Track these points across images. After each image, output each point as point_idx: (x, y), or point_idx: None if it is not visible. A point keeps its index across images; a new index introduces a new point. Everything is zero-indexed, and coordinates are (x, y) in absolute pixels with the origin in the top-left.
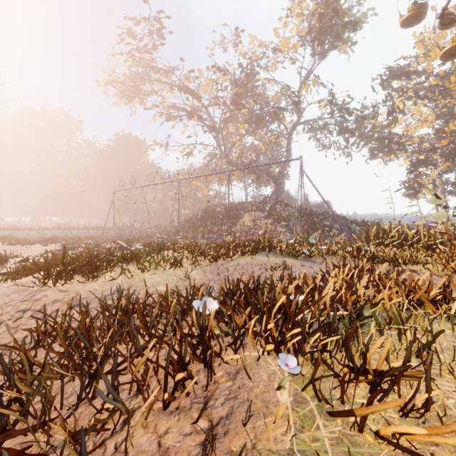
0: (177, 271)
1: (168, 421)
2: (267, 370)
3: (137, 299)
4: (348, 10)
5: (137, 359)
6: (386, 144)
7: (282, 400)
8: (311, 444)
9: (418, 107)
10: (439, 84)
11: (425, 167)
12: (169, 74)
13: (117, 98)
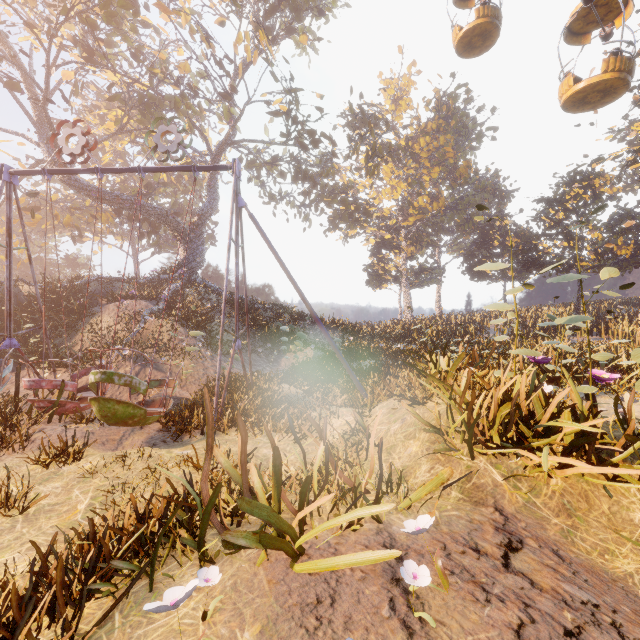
0: None
1: None
2: None
3: None
4: None
5: None
6: (352, 212)
7: None
8: None
9: (388, 168)
10: (409, 145)
11: (391, 249)
12: None
13: None
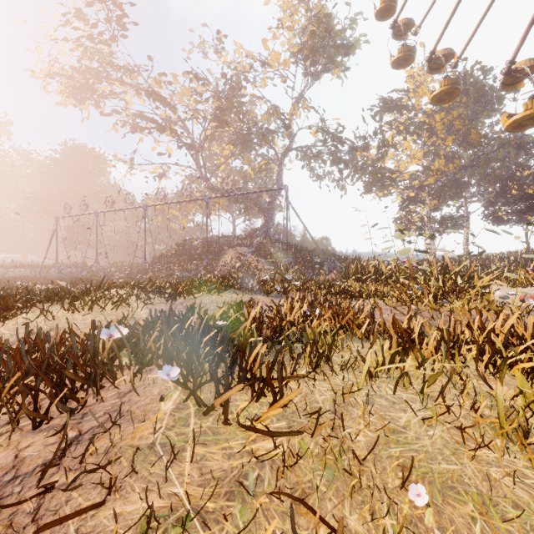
0: (120, 310)
1: (34, 438)
2: (161, 387)
3: (44, 336)
4: (340, 32)
5: (16, 388)
6: (379, 179)
7: (163, 409)
8: (174, 438)
9: (408, 143)
10: (427, 122)
11: (415, 204)
12: (133, 74)
13: (63, 97)
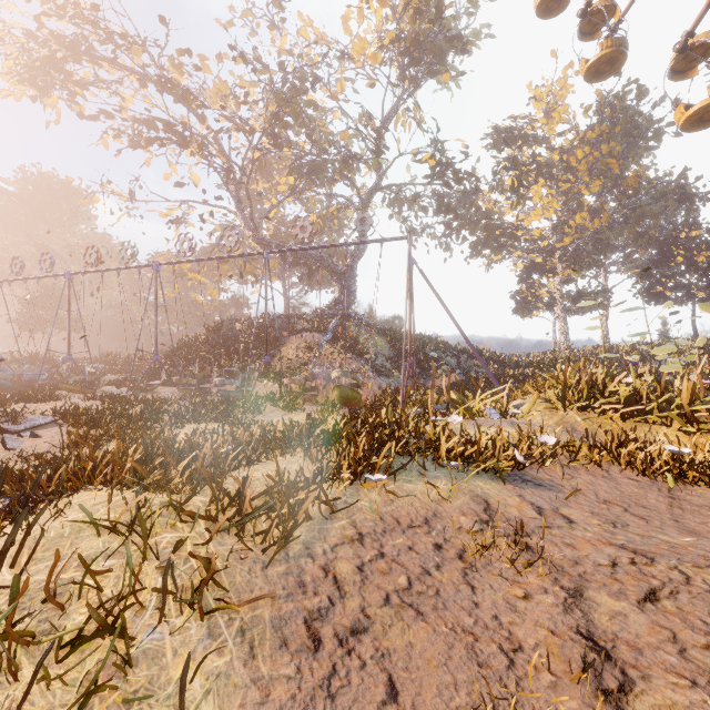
0: None
1: None
2: None
3: None
4: (454, 18)
5: None
6: (497, 237)
7: None
8: None
9: (538, 187)
10: (564, 159)
11: (542, 273)
12: (134, 47)
13: (12, 83)
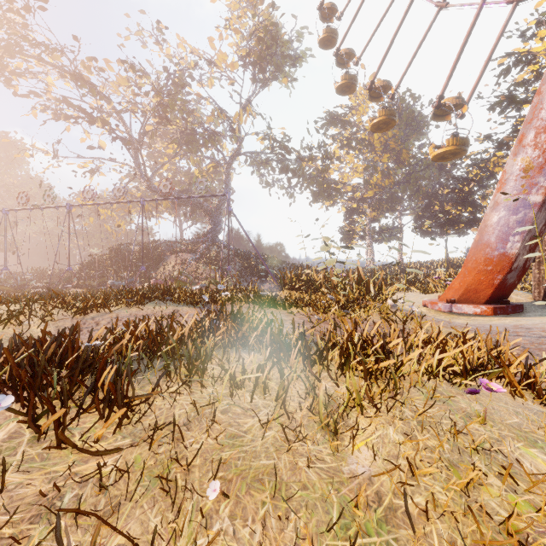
0: (9, 329)
1: None
2: None
3: None
4: (288, 42)
5: None
6: (325, 189)
7: None
8: None
9: (351, 157)
10: (367, 139)
11: (357, 215)
12: (55, 54)
13: None
